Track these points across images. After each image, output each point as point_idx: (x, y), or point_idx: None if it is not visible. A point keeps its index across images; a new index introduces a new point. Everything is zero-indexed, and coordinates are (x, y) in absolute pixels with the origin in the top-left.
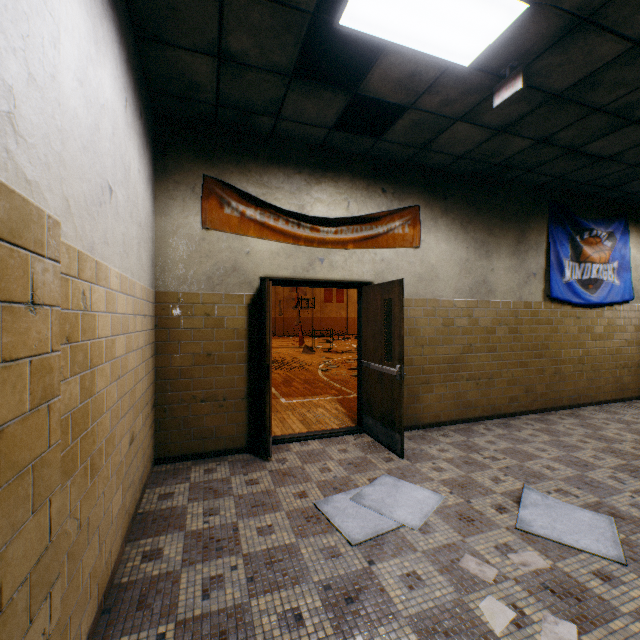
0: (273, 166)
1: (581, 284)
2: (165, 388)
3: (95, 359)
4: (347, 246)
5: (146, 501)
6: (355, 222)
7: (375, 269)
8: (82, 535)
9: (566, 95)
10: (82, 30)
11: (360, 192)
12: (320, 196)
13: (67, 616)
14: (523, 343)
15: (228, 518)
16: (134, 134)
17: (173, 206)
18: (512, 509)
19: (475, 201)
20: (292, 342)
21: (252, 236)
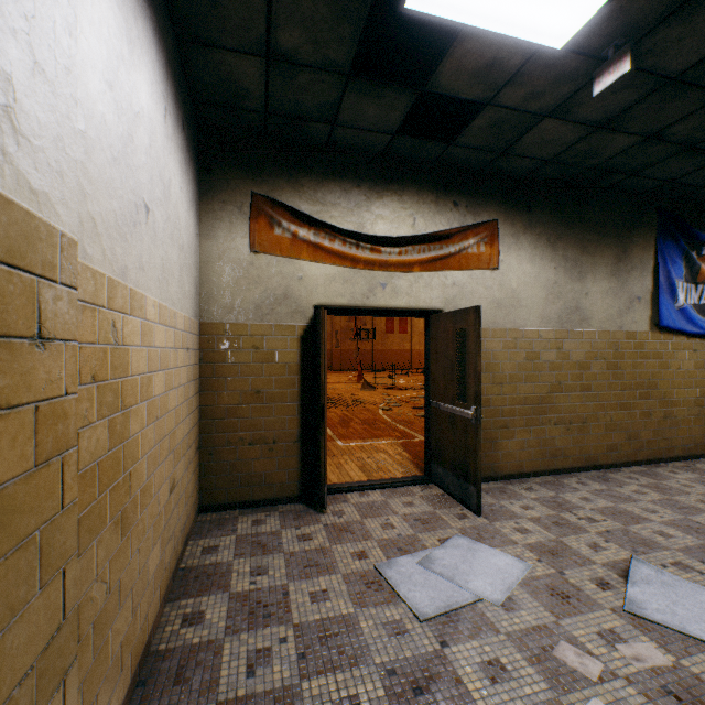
0: (328, 180)
1: (698, 310)
2: (210, 429)
3: (128, 399)
4: (413, 269)
5: (189, 555)
6: (422, 241)
7: (445, 295)
8: (112, 600)
9: (685, 77)
10: (112, 26)
11: (428, 206)
12: (382, 212)
13: (93, 695)
14: (625, 381)
15: (277, 579)
16: (175, 148)
17: (219, 228)
18: (617, 585)
19: (565, 213)
20: (350, 377)
21: (305, 259)
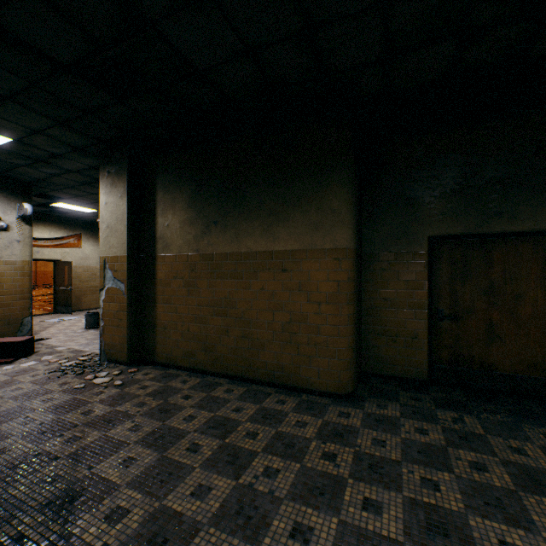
0: None
1: None
2: None
3: None
4: (50, 247)
5: None
6: (54, 239)
7: (63, 255)
8: None
9: None
10: None
11: (56, 228)
12: (38, 229)
13: None
14: None
15: None
16: None
17: None
18: None
19: None
20: None
21: None
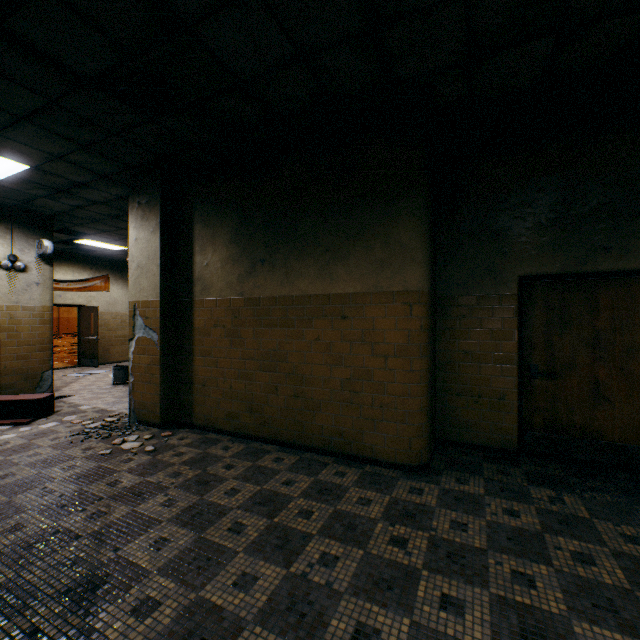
0: None
1: None
2: None
3: None
4: (74, 290)
5: None
6: (78, 281)
7: (88, 300)
8: None
9: None
10: None
11: (80, 269)
12: (60, 270)
13: None
14: None
15: None
16: None
17: None
18: None
19: None
20: None
21: None
